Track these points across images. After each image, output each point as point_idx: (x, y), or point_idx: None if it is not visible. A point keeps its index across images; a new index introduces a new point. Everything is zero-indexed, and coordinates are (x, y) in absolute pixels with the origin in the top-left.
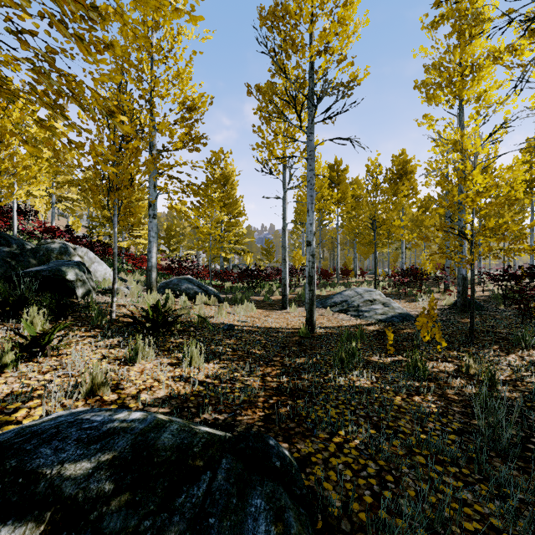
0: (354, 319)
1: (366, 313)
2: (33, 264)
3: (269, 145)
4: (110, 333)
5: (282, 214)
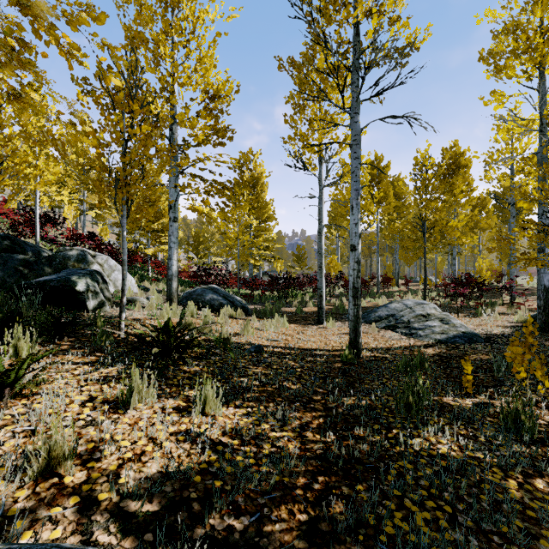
0: (406, 339)
1: (420, 332)
2: (47, 273)
3: (303, 137)
4: (112, 359)
5: (318, 215)
